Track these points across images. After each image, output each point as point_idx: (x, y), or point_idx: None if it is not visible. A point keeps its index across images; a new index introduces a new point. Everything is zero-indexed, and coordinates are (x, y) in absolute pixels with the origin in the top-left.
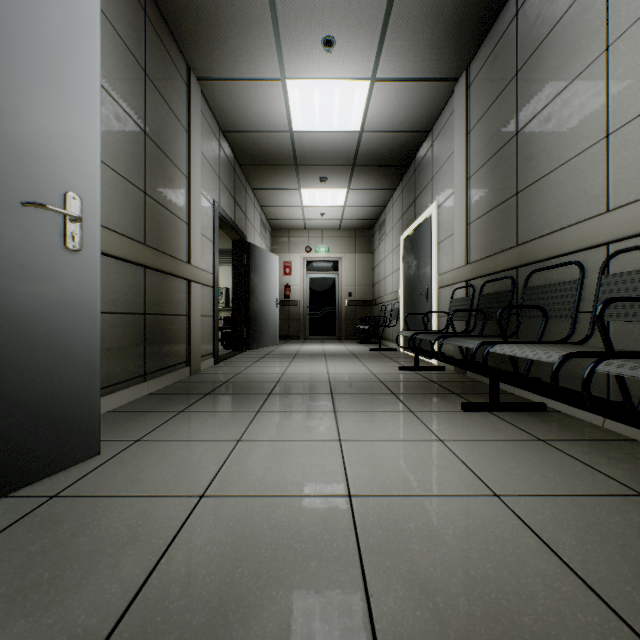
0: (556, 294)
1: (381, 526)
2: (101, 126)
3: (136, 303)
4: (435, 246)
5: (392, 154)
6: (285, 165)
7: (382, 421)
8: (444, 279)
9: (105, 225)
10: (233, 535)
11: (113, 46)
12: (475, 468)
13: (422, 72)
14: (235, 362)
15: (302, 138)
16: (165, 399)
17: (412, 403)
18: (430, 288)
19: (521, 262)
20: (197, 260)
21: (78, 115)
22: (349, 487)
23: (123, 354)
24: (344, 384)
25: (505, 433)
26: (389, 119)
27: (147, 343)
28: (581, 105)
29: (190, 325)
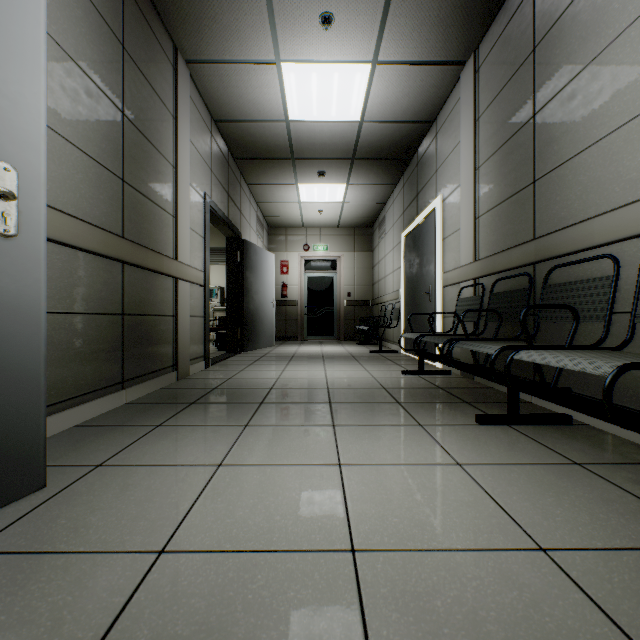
0: (584, 292)
1: (397, 605)
2: (67, 100)
3: (112, 302)
4: (440, 242)
5: (393, 146)
6: (281, 158)
7: (388, 438)
8: (450, 277)
9: (72, 213)
10: (193, 623)
11: (83, 11)
12: (507, 505)
13: (427, 54)
14: (228, 365)
15: (299, 129)
16: (144, 410)
17: (420, 414)
18: (434, 287)
19: (540, 257)
20: (185, 256)
21: (13, 66)
22: (352, 536)
23: (95, 360)
24: (343, 391)
25: (532, 454)
26: (391, 108)
27: (126, 347)
28: (614, 77)
29: (177, 326)
